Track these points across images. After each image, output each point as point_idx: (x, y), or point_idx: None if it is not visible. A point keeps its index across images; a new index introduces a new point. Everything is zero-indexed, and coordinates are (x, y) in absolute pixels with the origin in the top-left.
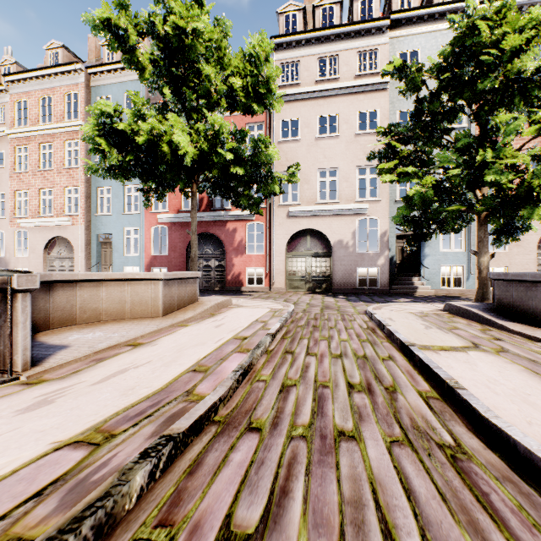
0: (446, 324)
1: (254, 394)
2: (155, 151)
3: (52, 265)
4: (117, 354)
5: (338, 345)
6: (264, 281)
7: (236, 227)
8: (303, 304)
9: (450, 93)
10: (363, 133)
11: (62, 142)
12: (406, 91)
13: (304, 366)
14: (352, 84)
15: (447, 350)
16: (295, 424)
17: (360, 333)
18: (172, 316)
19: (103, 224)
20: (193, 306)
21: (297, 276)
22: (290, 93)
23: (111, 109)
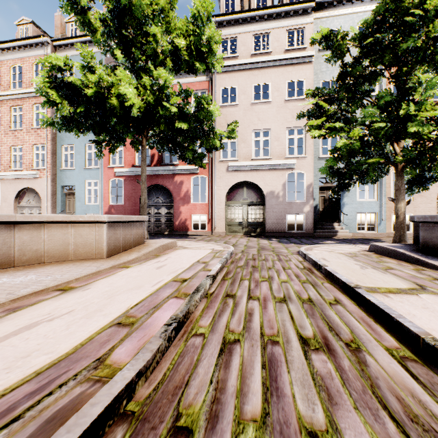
0: (379, 264)
1: (189, 356)
2: (104, 104)
3: (22, 212)
4: (38, 302)
5: (280, 286)
6: (206, 226)
7: (182, 180)
8: (241, 246)
9: (371, 58)
10: (291, 100)
11: (30, 105)
12: (331, 58)
13: (247, 313)
14: (282, 57)
15: (396, 293)
16: (242, 417)
17: (298, 273)
18: (116, 257)
19: (67, 177)
20: (138, 248)
21: (235, 222)
22: (229, 64)
23: (61, 62)
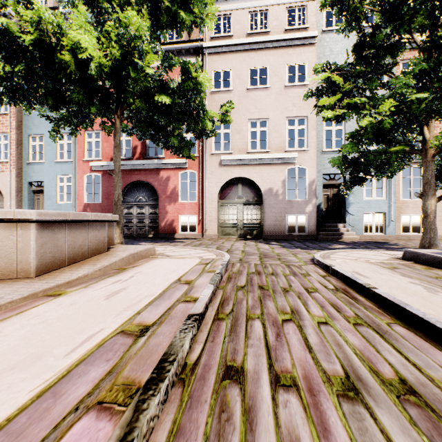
0: None
1: None
2: (54, 61)
3: None
4: None
5: (322, 338)
6: (196, 228)
7: (169, 175)
8: (238, 252)
9: (395, 24)
10: (292, 86)
11: None
12: (344, 27)
13: None
14: (282, 37)
15: None
16: None
17: (335, 301)
18: (53, 276)
19: (35, 171)
20: (96, 258)
21: (228, 223)
22: (222, 44)
23: None
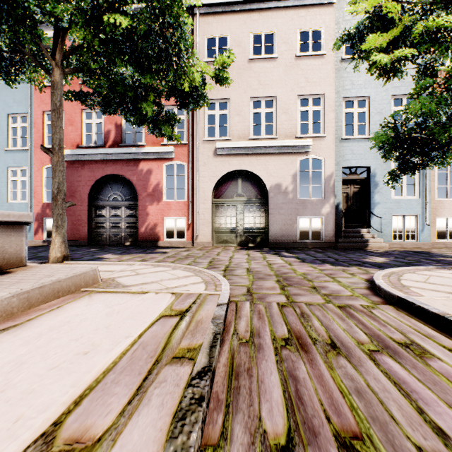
0: None
1: None
2: None
3: None
4: None
5: None
6: (185, 234)
7: (151, 168)
8: (242, 272)
9: None
10: (305, 56)
11: None
12: None
13: None
14: None
15: None
16: None
17: None
18: None
19: None
20: None
21: (225, 228)
22: (217, 1)
23: None
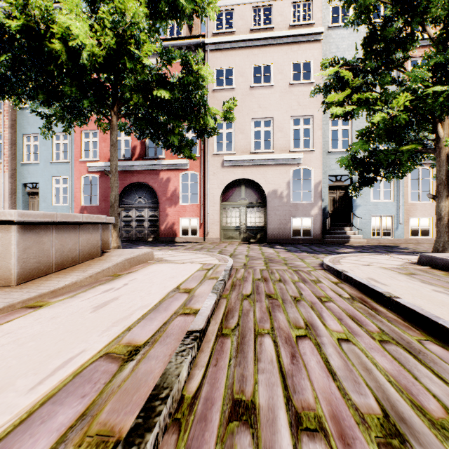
0: None
1: None
2: (43, 51)
3: None
4: None
5: (345, 359)
6: (198, 232)
7: (169, 177)
8: (242, 256)
9: (408, 16)
10: (297, 84)
11: None
12: (353, 20)
13: None
14: (286, 33)
15: None
16: None
17: (353, 312)
18: (37, 283)
19: (30, 172)
20: (88, 263)
21: (231, 226)
22: (224, 40)
23: None
